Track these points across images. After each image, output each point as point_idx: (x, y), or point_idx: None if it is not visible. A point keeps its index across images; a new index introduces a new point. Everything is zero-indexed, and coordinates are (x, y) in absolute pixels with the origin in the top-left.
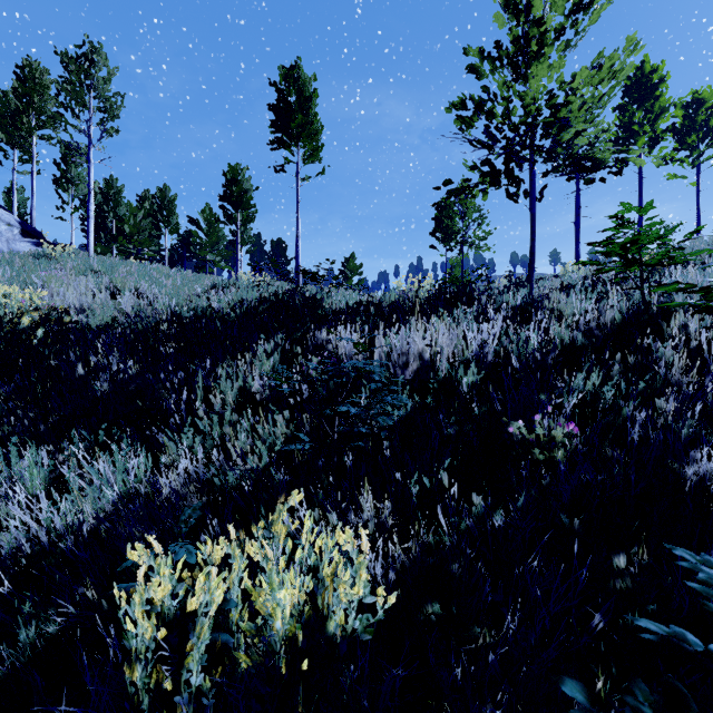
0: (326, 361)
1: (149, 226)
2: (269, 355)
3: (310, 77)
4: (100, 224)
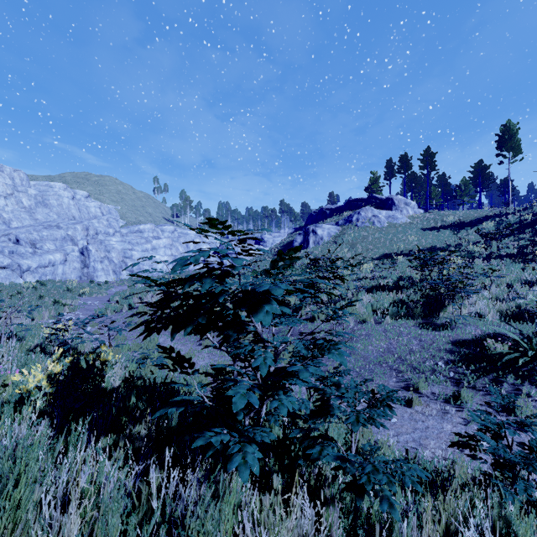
0: (494, 216)
1: (440, 193)
2: (490, 219)
3: (514, 126)
4: (413, 195)
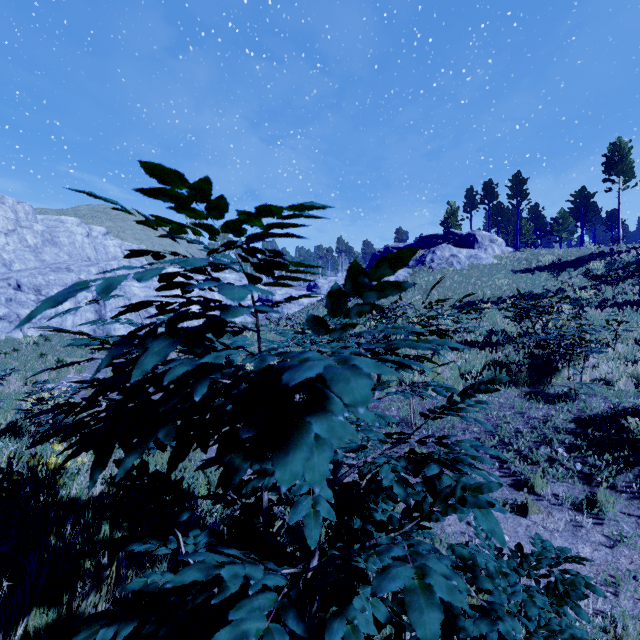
0: (604, 255)
1: (532, 228)
2: (598, 258)
3: (626, 144)
4: (499, 230)
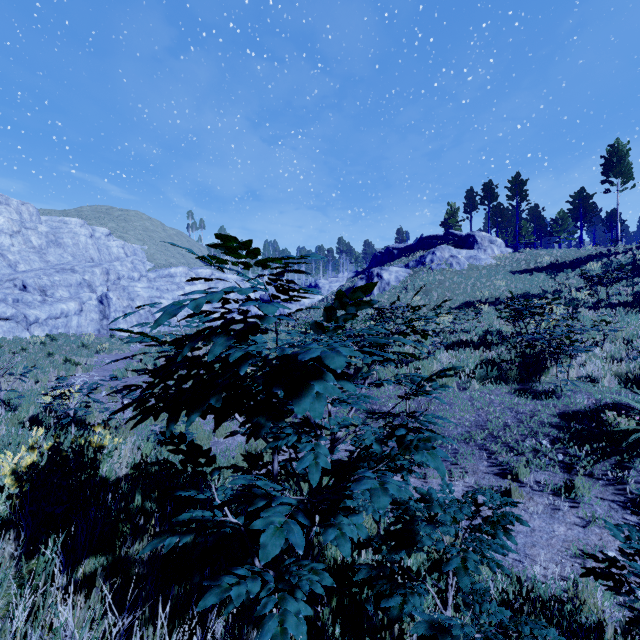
0: (601, 256)
1: (532, 229)
2: (595, 259)
3: (624, 146)
4: (499, 231)
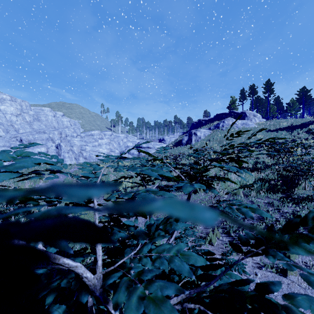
0: None
1: (276, 109)
2: (313, 123)
3: None
4: (258, 110)
